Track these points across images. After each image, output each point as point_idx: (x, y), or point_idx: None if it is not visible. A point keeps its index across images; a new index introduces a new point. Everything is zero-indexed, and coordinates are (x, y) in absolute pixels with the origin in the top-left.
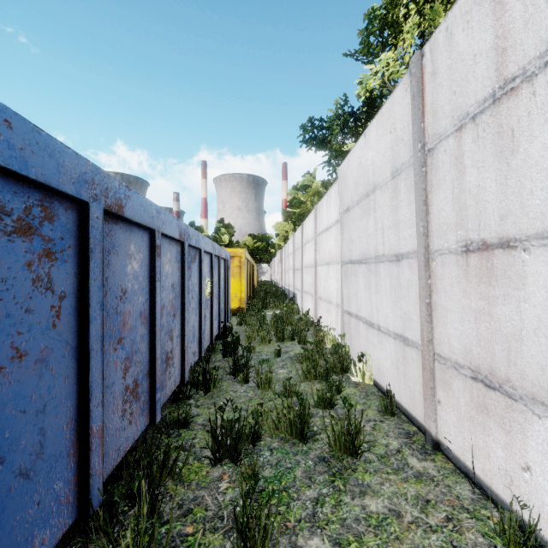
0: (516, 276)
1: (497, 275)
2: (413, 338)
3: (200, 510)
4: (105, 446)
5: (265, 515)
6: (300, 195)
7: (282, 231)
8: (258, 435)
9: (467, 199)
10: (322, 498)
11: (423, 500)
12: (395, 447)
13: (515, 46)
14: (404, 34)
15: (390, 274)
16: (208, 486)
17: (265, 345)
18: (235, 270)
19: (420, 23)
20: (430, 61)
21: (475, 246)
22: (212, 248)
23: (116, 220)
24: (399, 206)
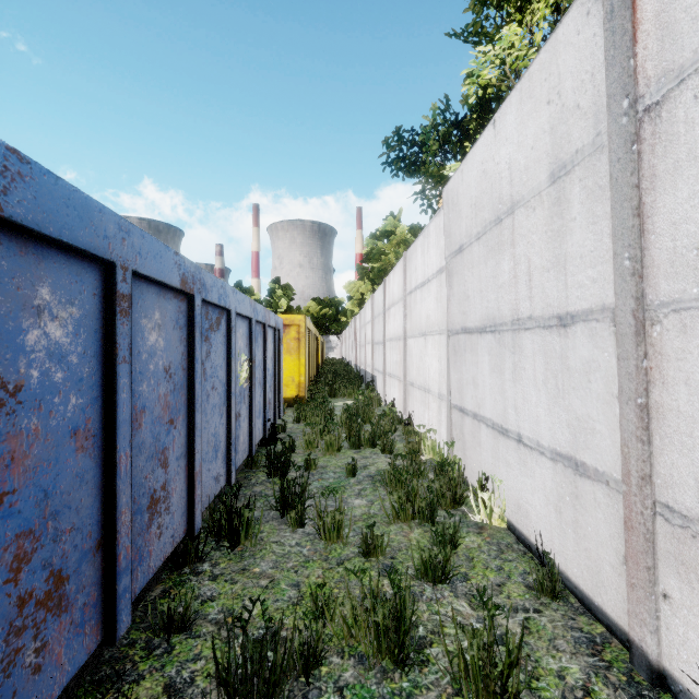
0: None
1: None
2: (597, 465)
3: None
4: None
5: None
6: (380, 244)
7: (357, 293)
8: (315, 655)
9: None
10: None
11: None
12: (577, 680)
13: None
14: (533, 4)
15: (544, 349)
16: None
17: (332, 455)
18: (291, 344)
19: None
20: None
21: None
22: (252, 310)
23: None
24: (567, 230)
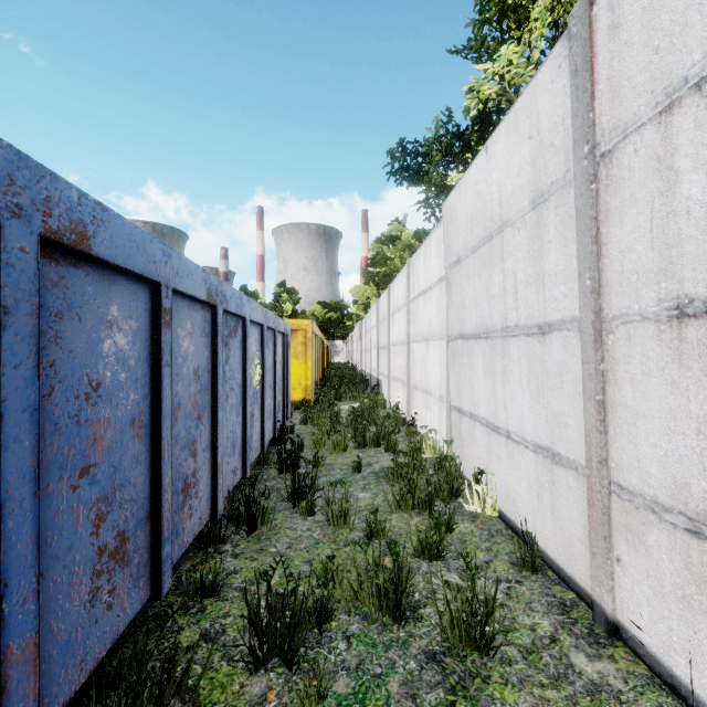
0: None
1: None
2: (569, 454)
3: None
4: (50, 665)
5: None
6: (385, 249)
7: (362, 297)
8: (327, 612)
9: (683, 226)
10: None
11: None
12: (546, 631)
13: None
14: (531, 23)
15: (527, 354)
16: None
17: (338, 454)
18: (298, 348)
19: (553, 8)
20: (606, 8)
21: (700, 306)
22: (264, 317)
23: (77, 260)
24: (545, 250)
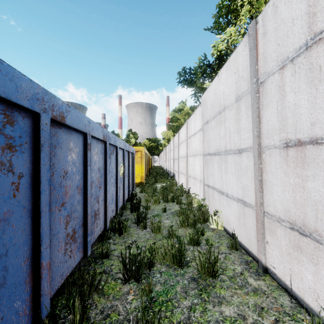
0: (322, 163)
1: (308, 162)
2: (249, 202)
3: (115, 315)
4: (52, 274)
5: (157, 322)
6: (177, 115)
7: (167, 136)
8: (152, 263)
9: (287, 112)
10: (194, 306)
11: (259, 307)
12: (239, 271)
13: (322, 10)
14: (240, 17)
15: (234, 161)
16: (120, 298)
17: (156, 205)
18: (138, 159)
19: (250, 10)
20: (262, 26)
21: (293, 143)
22: (124, 146)
23: (60, 126)
24: (240, 119)
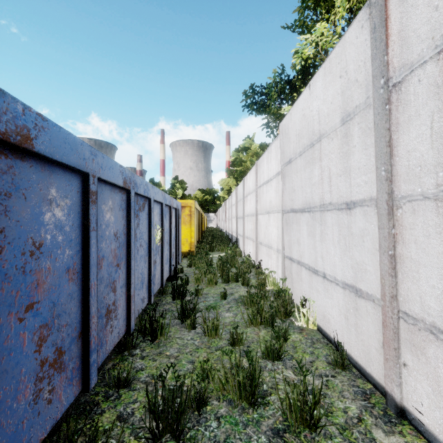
0: None
1: None
2: (368, 290)
3: None
4: None
5: None
6: (241, 156)
7: (226, 186)
8: (203, 399)
9: None
10: None
11: None
12: (354, 413)
13: None
14: (336, 9)
15: (338, 222)
16: None
17: (211, 287)
18: (185, 218)
19: None
20: None
21: None
22: (163, 198)
23: (23, 155)
24: (351, 152)
